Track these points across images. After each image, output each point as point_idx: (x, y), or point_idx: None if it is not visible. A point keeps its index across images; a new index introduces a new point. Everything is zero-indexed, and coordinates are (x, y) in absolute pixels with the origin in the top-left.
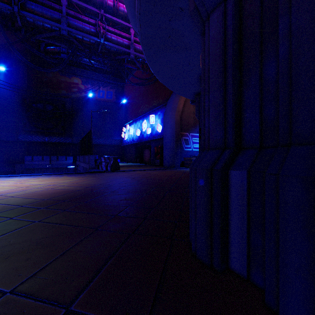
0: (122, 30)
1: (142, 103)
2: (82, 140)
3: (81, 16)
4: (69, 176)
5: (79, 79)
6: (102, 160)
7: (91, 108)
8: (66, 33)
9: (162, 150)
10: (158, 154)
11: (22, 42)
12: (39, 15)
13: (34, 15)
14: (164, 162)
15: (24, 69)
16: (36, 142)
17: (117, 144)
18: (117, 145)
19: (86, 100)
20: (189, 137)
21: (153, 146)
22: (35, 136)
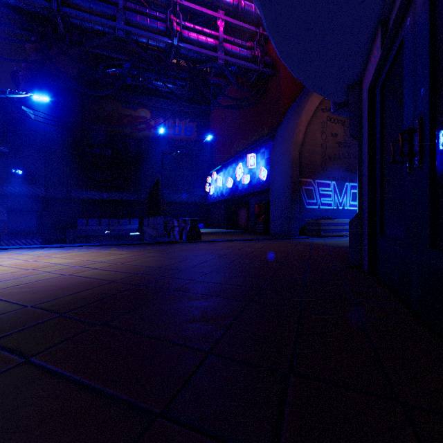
0: (205, 26)
1: (236, 138)
2: (149, 195)
3: (145, 10)
4: (119, 249)
5: (148, 111)
6: (175, 223)
7: (163, 150)
8: (124, 35)
9: (267, 209)
10: (260, 215)
11: (65, 55)
12: (87, 12)
13: (79, 11)
14: (272, 228)
15: (77, 102)
16: (92, 201)
17: (199, 201)
18: (199, 203)
19: (157, 140)
20: (314, 186)
21: (252, 203)
22: (91, 192)
